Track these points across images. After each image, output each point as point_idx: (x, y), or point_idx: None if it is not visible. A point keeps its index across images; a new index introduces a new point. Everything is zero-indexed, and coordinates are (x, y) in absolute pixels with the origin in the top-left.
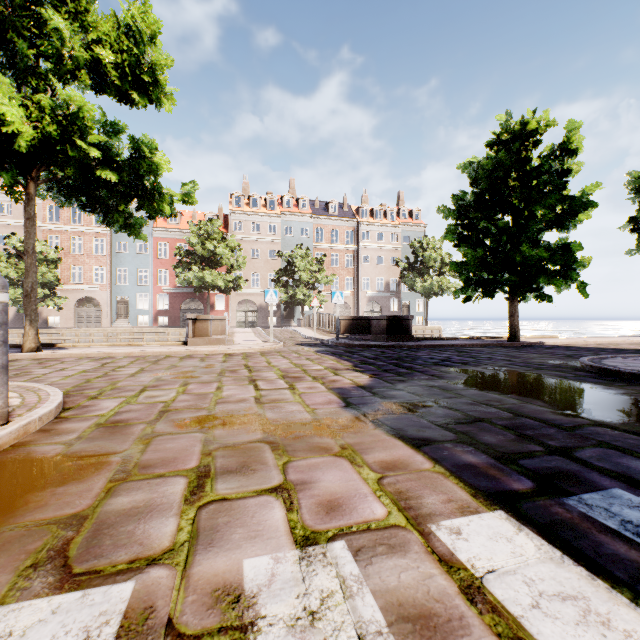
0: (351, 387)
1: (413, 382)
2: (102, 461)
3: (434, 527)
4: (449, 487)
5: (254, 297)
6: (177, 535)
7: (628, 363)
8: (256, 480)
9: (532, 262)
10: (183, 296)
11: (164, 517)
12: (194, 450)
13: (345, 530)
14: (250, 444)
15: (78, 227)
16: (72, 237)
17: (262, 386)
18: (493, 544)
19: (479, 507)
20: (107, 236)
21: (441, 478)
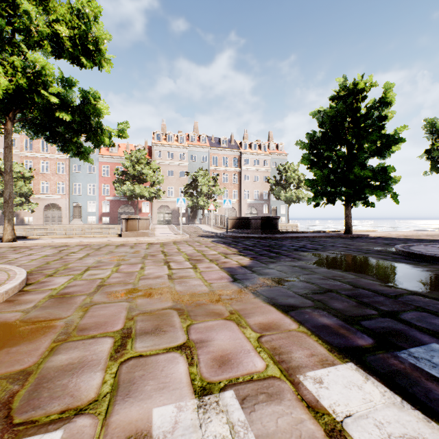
0: (237, 267)
1: (280, 263)
2: (50, 325)
3: (302, 377)
4: (311, 344)
5: (169, 203)
6: (101, 387)
7: (428, 249)
8: (166, 339)
9: (361, 179)
10: (120, 203)
11: (93, 372)
12: (120, 316)
13: (233, 381)
14: (163, 310)
15: (46, 154)
16: (41, 161)
17: (173, 266)
18: (348, 391)
19: (335, 360)
20: (66, 161)
21: (305, 336)
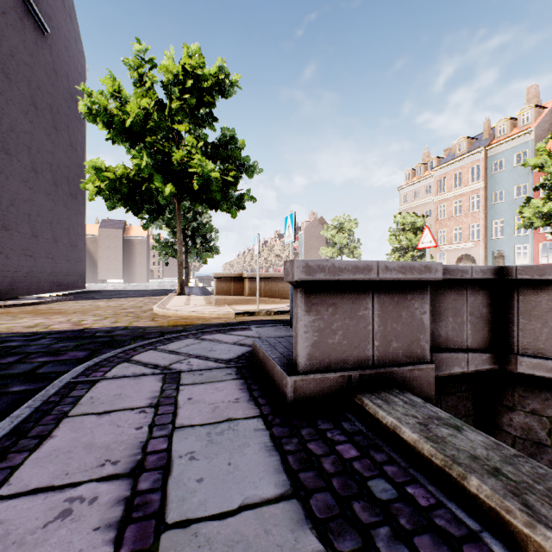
0: None
1: None
2: None
3: None
4: None
5: None
6: None
7: None
8: None
9: None
10: None
11: None
12: None
13: None
14: None
15: (456, 191)
16: (453, 201)
17: None
18: None
19: None
20: (480, 191)
21: None
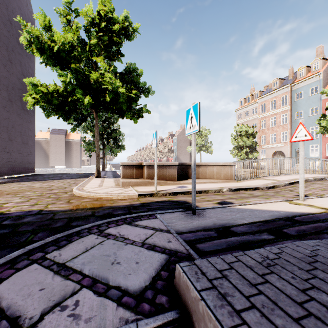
0: None
1: None
2: None
3: None
4: None
5: None
6: None
7: None
8: None
9: None
10: None
11: None
12: None
13: None
14: None
15: (272, 111)
16: (270, 118)
17: None
18: None
19: None
20: (287, 111)
21: None
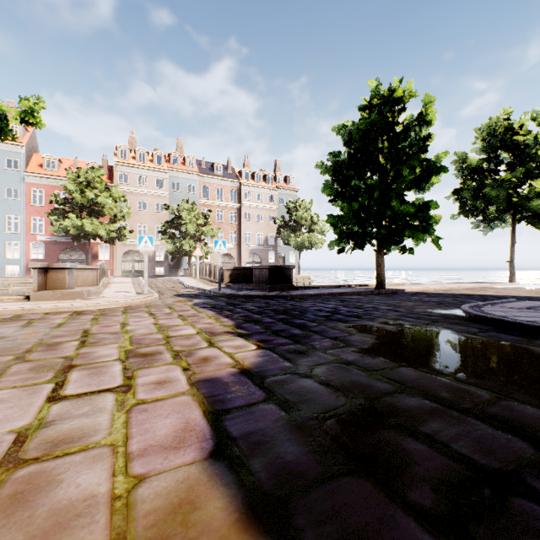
0: (230, 375)
1: (318, 355)
2: None
3: None
4: None
5: None
6: None
7: (509, 312)
8: None
9: (401, 216)
10: (62, 245)
11: None
12: None
13: None
14: None
15: None
16: None
17: (70, 386)
18: None
19: None
20: None
21: None
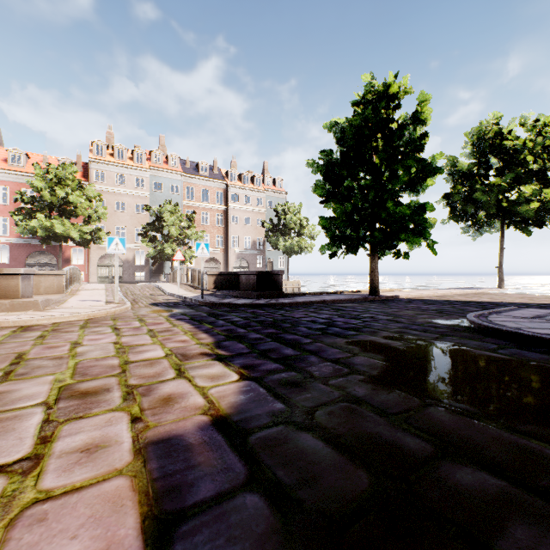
0: (198, 430)
1: (318, 388)
2: None
3: None
4: None
5: None
6: None
7: (519, 322)
8: None
9: (397, 219)
10: (29, 248)
11: None
12: None
13: None
14: None
15: None
16: None
17: None
18: None
19: None
20: None
21: None
